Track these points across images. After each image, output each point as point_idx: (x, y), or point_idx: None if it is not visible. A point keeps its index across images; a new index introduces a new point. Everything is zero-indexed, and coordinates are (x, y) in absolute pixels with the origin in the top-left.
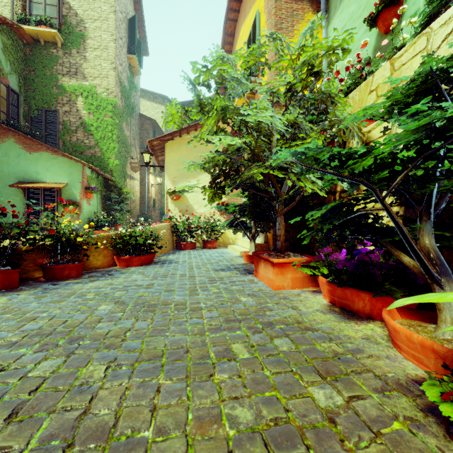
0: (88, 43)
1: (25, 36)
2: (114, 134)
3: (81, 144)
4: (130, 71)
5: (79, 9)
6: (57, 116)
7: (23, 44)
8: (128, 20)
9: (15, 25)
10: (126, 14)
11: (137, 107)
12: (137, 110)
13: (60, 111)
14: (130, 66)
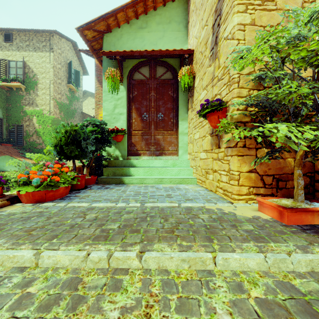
0: (38, 86)
1: (5, 88)
2: None
3: (35, 142)
4: (71, 91)
5: (34, 68)
6: (22, 128)
7: (5, 91)
8: (68, 63)
9: None
10: (66, 61)
11: (79, 109)
12: (79, 111)
13: (24, 125)
14: (70, 89)
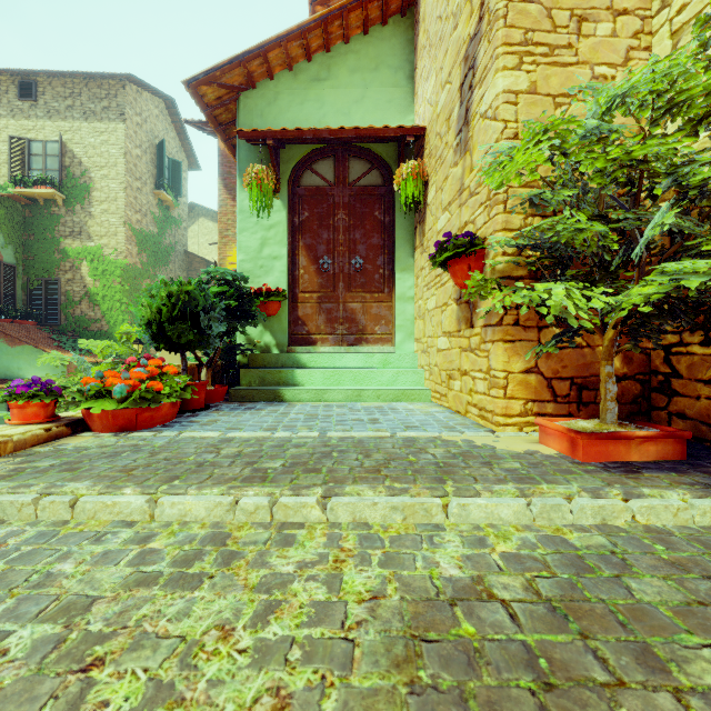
0: (93, 196)
1: (21, 199)
2: (123, 304)
3: (86, 317)
4: (162, 206)
5: (84, 156)
6: (59, 286)
7: (22, 206)
8: (157, 146)
9: (6, 195)
10: (151, 141)
11: (181, 244)
12: (181, 248)
13: (62, 280)
14: (161, 201)
